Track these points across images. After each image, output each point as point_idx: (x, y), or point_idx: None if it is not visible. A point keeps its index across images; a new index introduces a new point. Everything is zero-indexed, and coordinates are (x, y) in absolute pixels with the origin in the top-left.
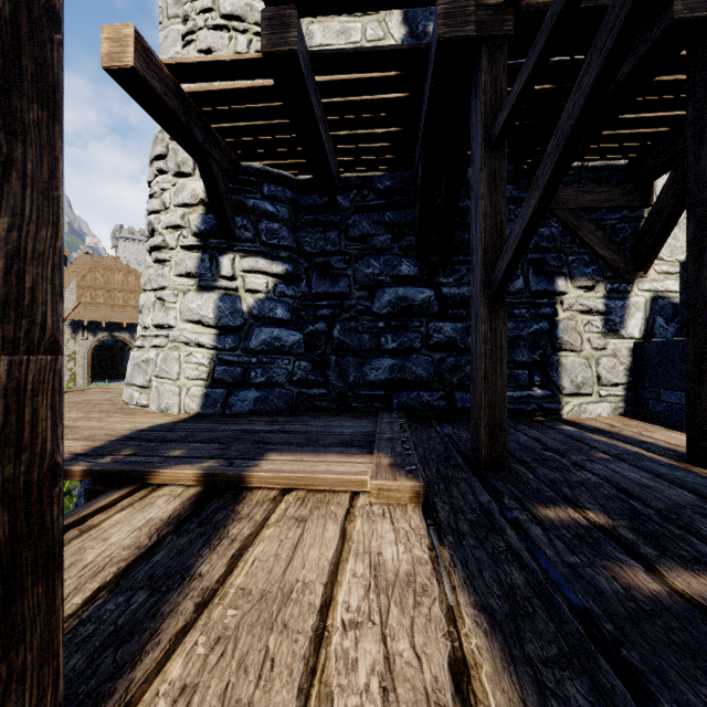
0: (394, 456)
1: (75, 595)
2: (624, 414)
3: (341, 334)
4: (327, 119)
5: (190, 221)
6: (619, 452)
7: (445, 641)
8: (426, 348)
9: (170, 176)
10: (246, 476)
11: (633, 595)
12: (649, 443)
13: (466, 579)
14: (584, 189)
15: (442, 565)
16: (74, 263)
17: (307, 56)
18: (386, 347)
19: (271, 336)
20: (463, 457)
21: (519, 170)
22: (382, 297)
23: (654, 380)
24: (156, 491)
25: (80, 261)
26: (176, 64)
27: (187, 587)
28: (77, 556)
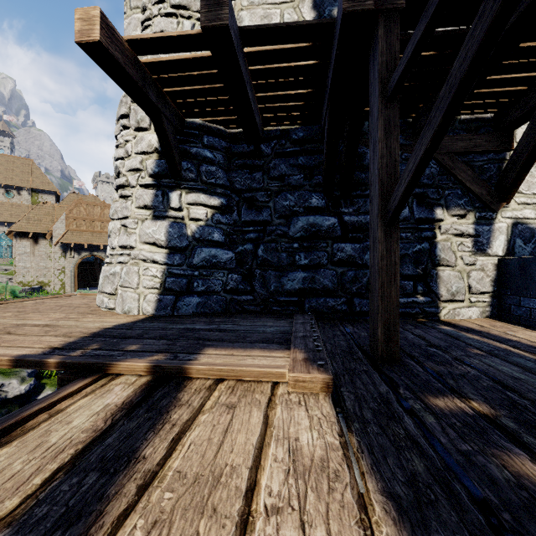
0: (307, 352)
1: (36, 476)
2: (490, 317)
3: (264, 253)
4: (253, 83)
5: (147, 165)
6: (490, 348)
7: (358, 529)
8: (331, 264)
9: (132, 130)
10: (187, 368)
11: (524, 484)
12: (514, 341)
13: (373, 465)
14: (458, 137)
15: (351, 450)
16: (64, 200)
17: (237, 31)
18: (299, 263)
19: (209, 254)
20: (363, 352)
21: (405, 123)
22: (297, 224)
23: (515, 289)
24: (114, 379)
25: (68, 198)
26: (134, 40)
27: (132, 469)
28: (44, 438)
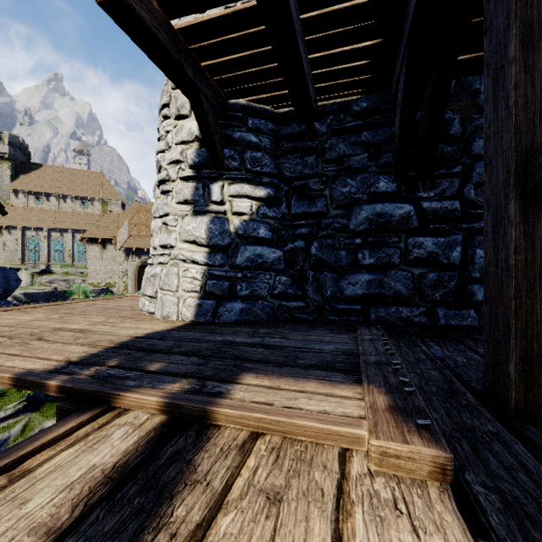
0: (391, 393)
1: None
2: None
3: (319, 250)
4: (305, 40)
5: (187, 155)
6: None
7: None
8: (405, 263)
9: (172, 119)
10: (212, 412)
11: None
12: None
13: None
14: None
15: None
16: (128, 208)
17: None
18: (363, 262)
19: (254, 253)
20: (472, 393)
21: None
22: (359, 214)
23: None
24: (120, 415)
25: (131, 206)
26: None
27: None
28: None
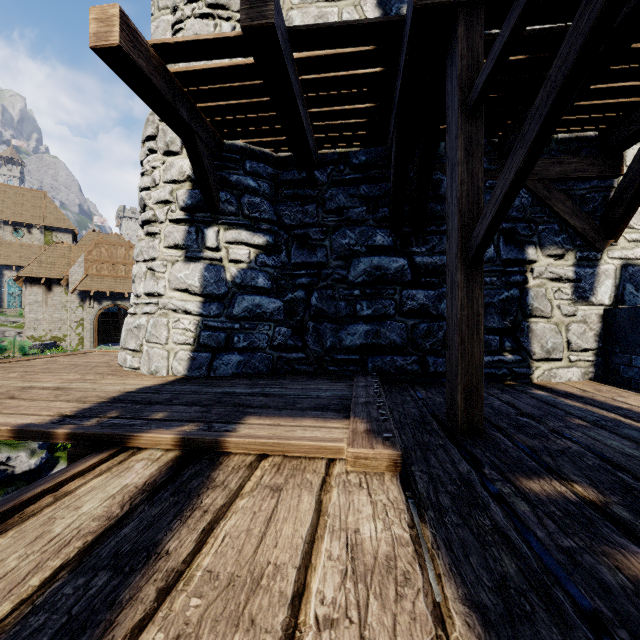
0: (371, 422)
1: (34, 575)
2: (594, 379)
3: (319, 301)
4: (305, 96)
5: (178, 196)
6: (595, 418)
7: None
8: (400, 315)
9: (160, 155)
10: (223, 442)
11: None
12: (624, 409)
13: (452, 565)
14: (554, 160)
15: (424, 545)
16: (83, 240)
17: (285, 32)
18: (361, 314)
19: (252, 303)
20: (438, 422)
21: (490, 143)
22: (358, 266)
23: (625, 346)
24: (135, 454)
25: (87, 238)
26: (161, 44)
27: (151, 567)
28: (46, 526)
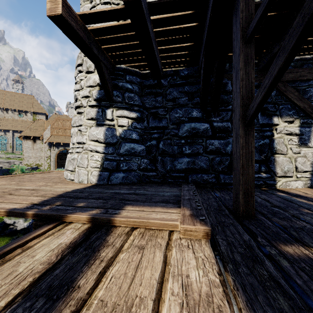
0: (192, 210)
1: (3, 299)
2: (310, 187)
3: (163, 146)
4: (156, 40)
5: (93, 93)
6: None
7: None
8: (205, 153)
9: (84, 73)
10: (113, 220)
11: None
12: None
13: (247, 302)
14: (288, 71)
15: (228, 287)
16: (50, 118)
17: (146, 4)
18: (185, 152)
19: (130, 147)
20: (228, 210)
21: None
22: (183, 128)
23: None
24: (67, 225)
25: (52, 117)
26: (83, 14)
27: (69, 296)
28: (15, 267)
